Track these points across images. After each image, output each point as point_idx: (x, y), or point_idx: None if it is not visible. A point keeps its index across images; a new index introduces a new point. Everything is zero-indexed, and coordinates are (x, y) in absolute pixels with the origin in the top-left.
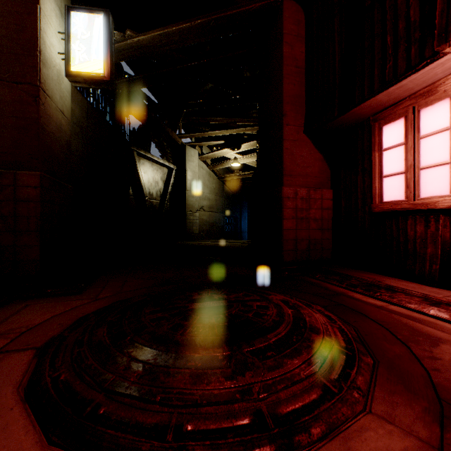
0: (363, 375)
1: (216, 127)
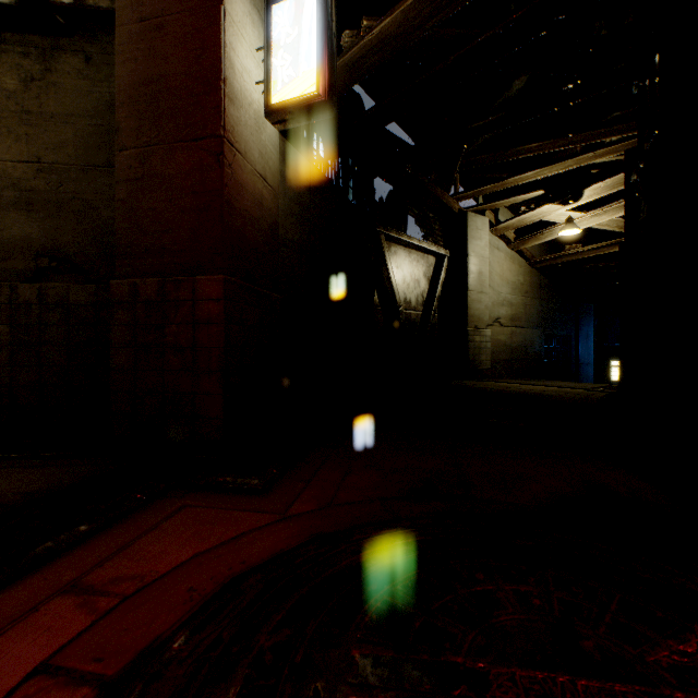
0: None
1: (527, 167)
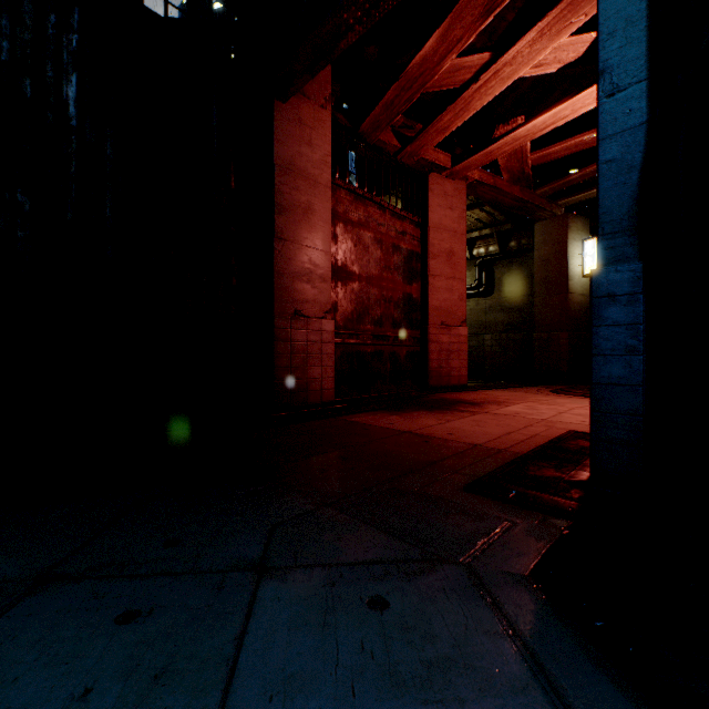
0: None
1: None
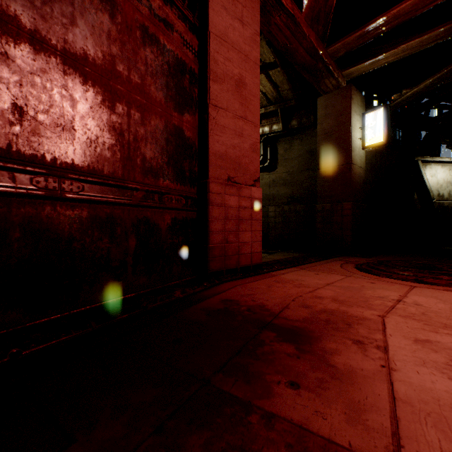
0: None
1: None
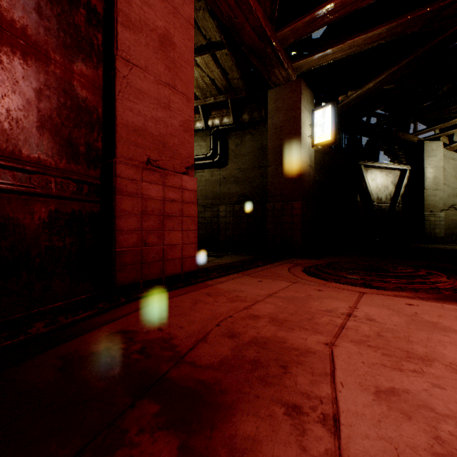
0: (427, 291)
1: None
